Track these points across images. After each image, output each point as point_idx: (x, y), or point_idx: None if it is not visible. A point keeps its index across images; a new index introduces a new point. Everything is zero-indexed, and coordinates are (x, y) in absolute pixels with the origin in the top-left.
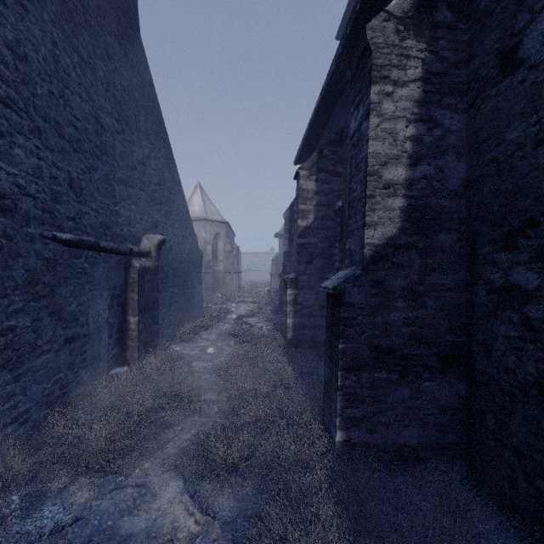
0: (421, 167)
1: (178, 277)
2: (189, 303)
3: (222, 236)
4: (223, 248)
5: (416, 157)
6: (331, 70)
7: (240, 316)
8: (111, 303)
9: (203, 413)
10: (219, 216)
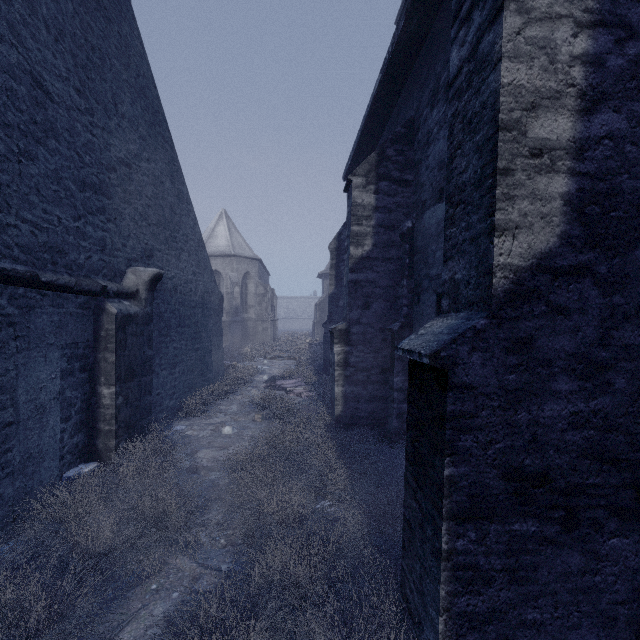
0: (602, 116)
1: (186, 327)
2: (203, 361)
3: (253, 276)
4: (254, 291)
5: (592, 96)
6: (399, 28)
7: (272, 378)
8: (69, 368)
9: (200, 550)
10: (250, 251)
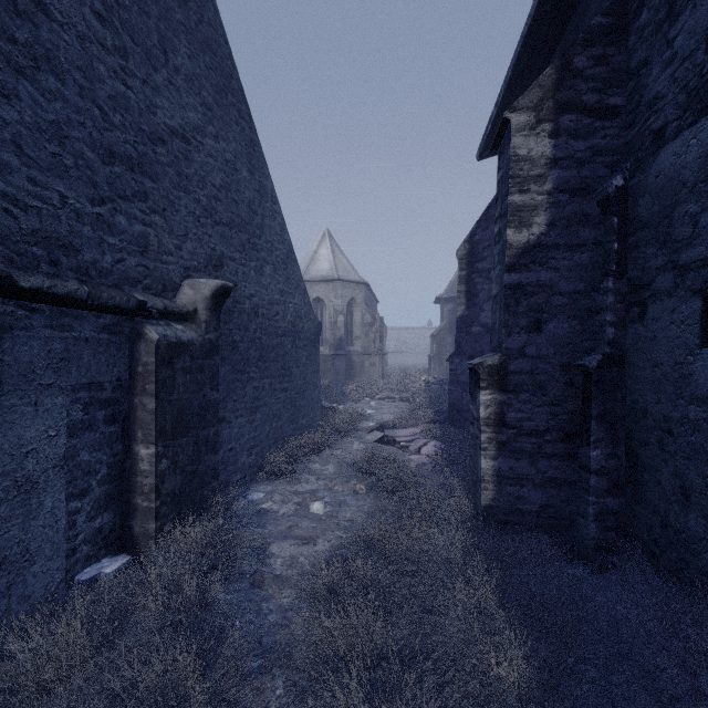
0: None
1: (270, 361)
2: (293, 404)
3: (359, 303)
4: (360, 320)
5: None
6: None
7: (380, 426)
8: (87, 420)
9: None
10: (355, 274)
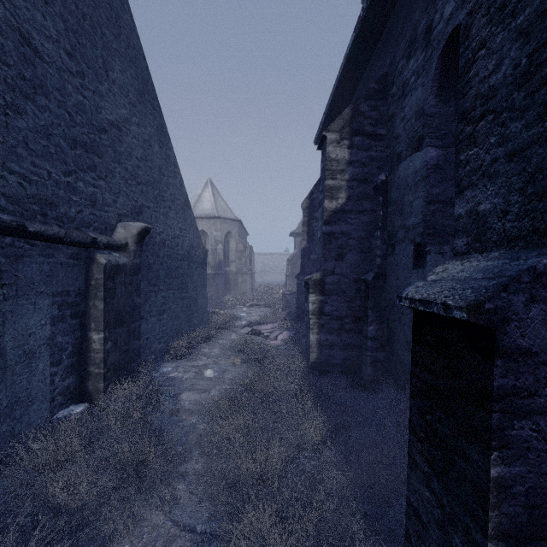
0: None
1: (173, 278)
2: (189, 309)
3: (234, 235)
4: (235, 248)
5: None
6: None
7: (250, 324)
8: (60, 315)
9: (176, 504)
10: (231, 213)
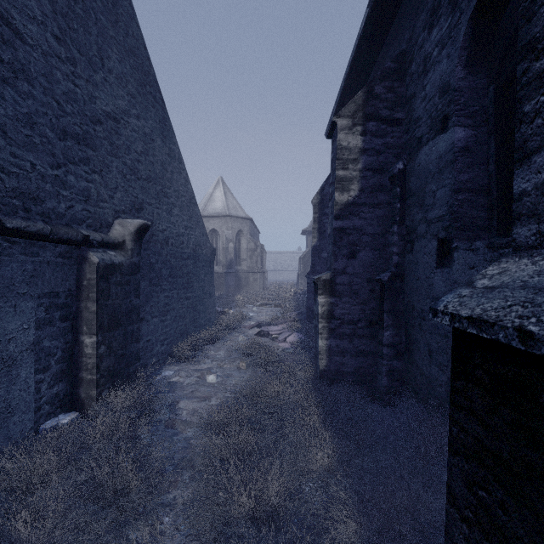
0: None
1: (177, 277)
2: (195, 309)
3: (245, 233)
4: (246, 246)
5: None
6: None
7: (259, 324)
8: (48, 318)
9: (157, 543)
10: (242, 212)
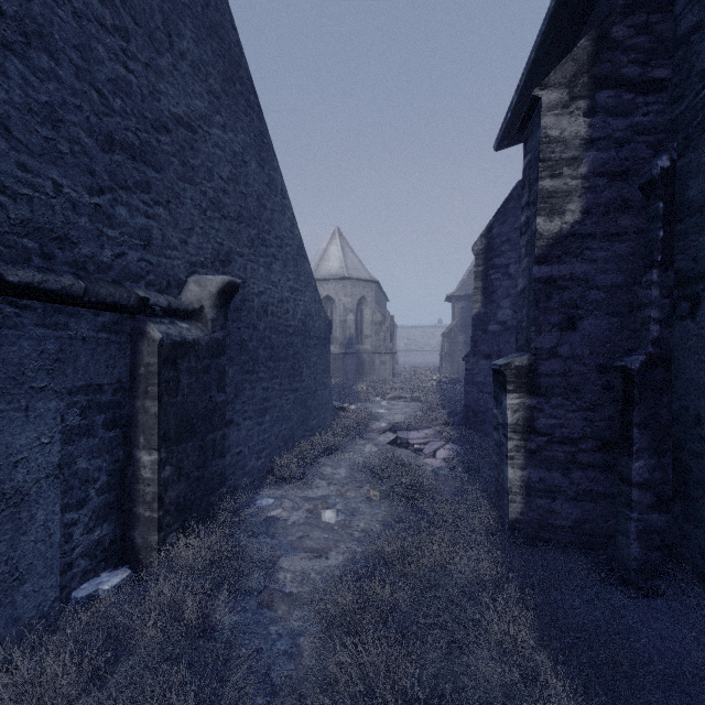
0: None
1: (280, 361)
2: (304, 405)
3: (369, 301)
4: (370, 318)
5: None
6: None
7: (393, 428)
8: (84, 425)
9: None
10: (365, 272)
